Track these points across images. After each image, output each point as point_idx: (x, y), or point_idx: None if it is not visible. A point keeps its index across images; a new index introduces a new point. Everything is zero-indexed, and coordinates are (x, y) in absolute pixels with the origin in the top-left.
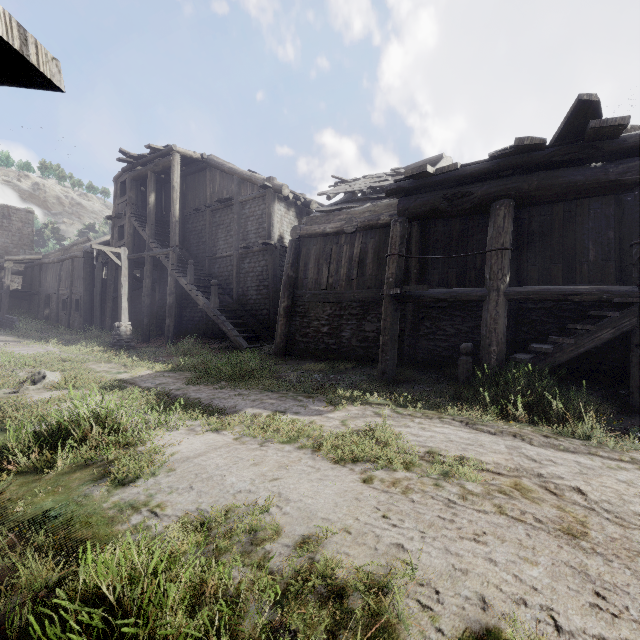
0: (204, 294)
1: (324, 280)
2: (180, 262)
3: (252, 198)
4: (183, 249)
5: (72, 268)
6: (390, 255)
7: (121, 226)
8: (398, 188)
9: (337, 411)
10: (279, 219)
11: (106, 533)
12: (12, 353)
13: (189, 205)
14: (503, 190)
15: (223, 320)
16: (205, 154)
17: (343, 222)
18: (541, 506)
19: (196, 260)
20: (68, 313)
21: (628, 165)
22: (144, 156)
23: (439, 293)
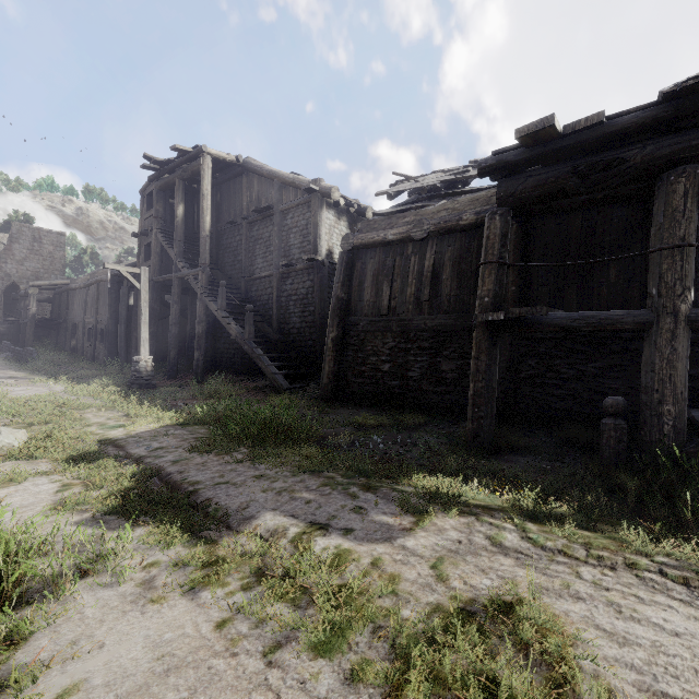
0: (240, 322)
1: (385, 303)
2: (211, 284)
3: (295, 205)
4: (216, 269)
5: (97, 294)
6: (485, 263)
7: (148, 244)
8: (498, 163)
9: (420, 531)
10: (327, 230)
11: None
12: (7, 394)
13: (223, 218)
14: (684, 150)
15: (259, 354)
16: (241, 156)
17: (410, 226)
18: None
19: (231, 282)
20: (93, 344)
21: None
22: (171, 161)
23: (566, 319)
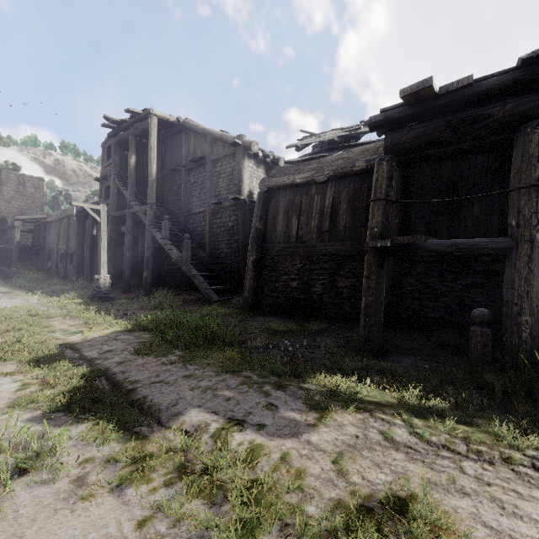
0: (180, 248)
1: (293, 233)
2: (157, 218)
3: (223, 156)
4: (161, 207)
5: (68, 226)
6: (374, 200)
7: (107, 187)
8: (385, 119)
9: (322, 426)
10: (249, 175)
11: None
12: None
13: (167, 166)
14: (538, 106)
15: (194, 273)
16: (181, 117)
17: (314, 171)
18: None
19: (173, 216)
20: (64, 265)
21: None
22: (125, 121)
23: (441, 245)
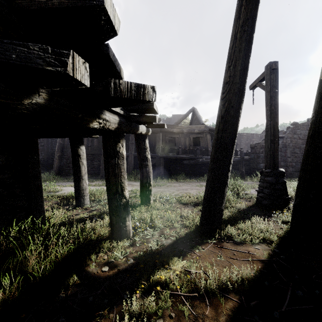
0: None
1: None
2: None
3: None
4: None
5: None
6: None
7: None
8: None
9: (93, 182)
10: None
11: (64, 195)
12: None
13: None
14: None
15: None
16: None
17: None
18: (129, 186)
19: None
20: None
21: (155, 129)
22: None
23: None
